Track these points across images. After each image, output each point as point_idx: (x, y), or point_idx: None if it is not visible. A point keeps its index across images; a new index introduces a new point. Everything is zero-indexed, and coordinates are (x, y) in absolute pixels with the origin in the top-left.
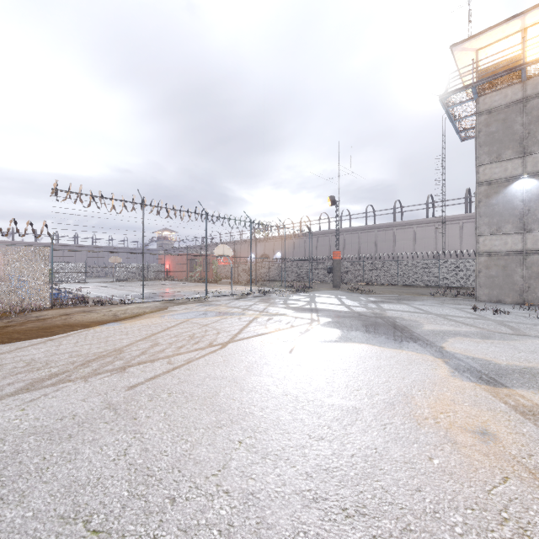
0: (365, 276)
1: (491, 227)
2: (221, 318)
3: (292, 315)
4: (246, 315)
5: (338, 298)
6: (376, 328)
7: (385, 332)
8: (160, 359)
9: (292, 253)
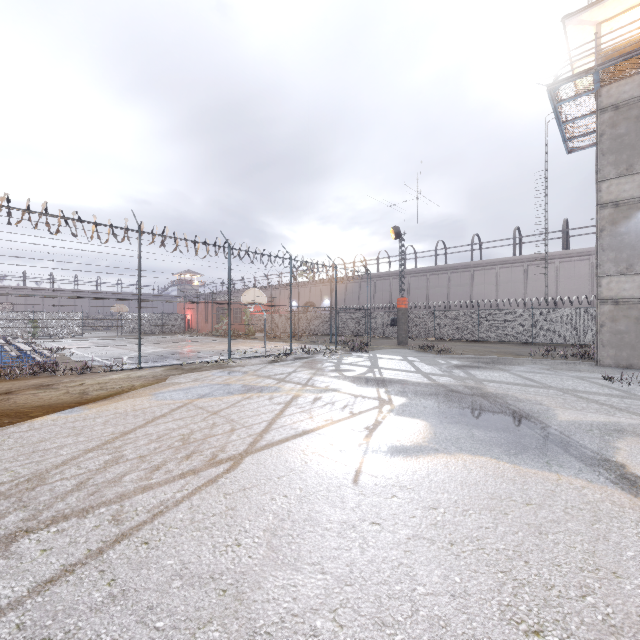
0: (437, 330)
1: (619, 265)
2: (243, 398)
3: (350, 391)
4: (281, 391)
5: (408, 361)
6: (485, 417)
7: (503, 426)
8: (103, 504)
9: (344, 300)
